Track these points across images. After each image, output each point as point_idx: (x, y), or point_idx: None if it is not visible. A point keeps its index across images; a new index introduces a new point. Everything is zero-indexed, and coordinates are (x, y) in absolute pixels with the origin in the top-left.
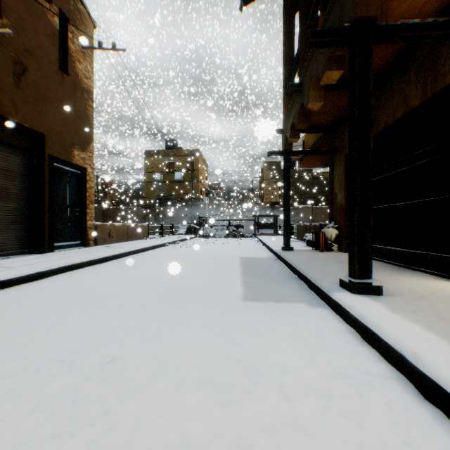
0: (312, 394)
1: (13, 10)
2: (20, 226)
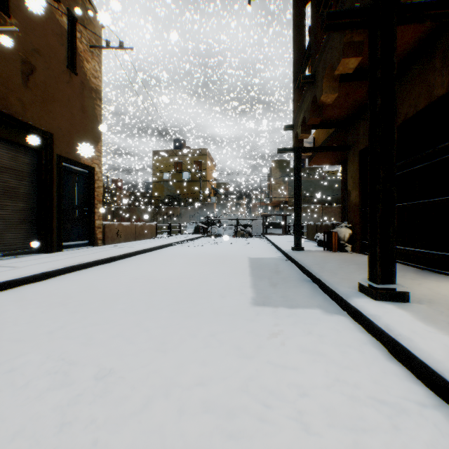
0: (337, 424)
1: (21, 10)
2: (28, 225)
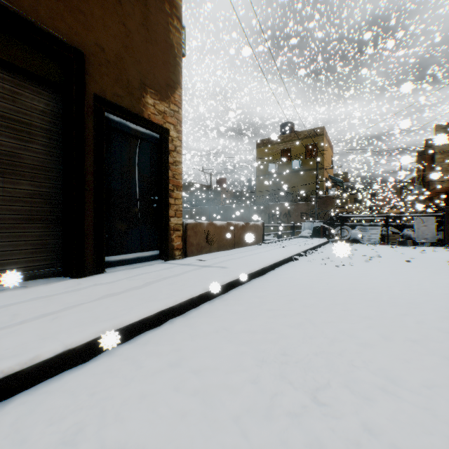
0: None
1: None
2: (42, 225)
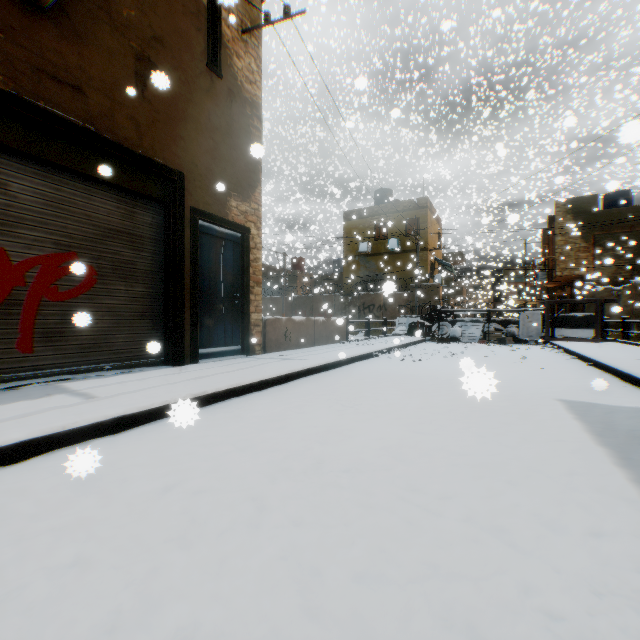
0: None
1: None
2: (149, 321)
